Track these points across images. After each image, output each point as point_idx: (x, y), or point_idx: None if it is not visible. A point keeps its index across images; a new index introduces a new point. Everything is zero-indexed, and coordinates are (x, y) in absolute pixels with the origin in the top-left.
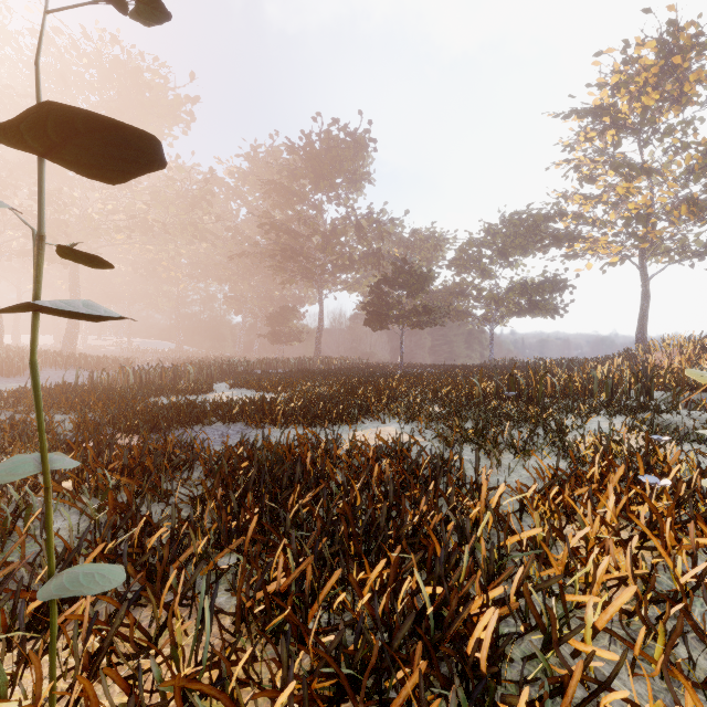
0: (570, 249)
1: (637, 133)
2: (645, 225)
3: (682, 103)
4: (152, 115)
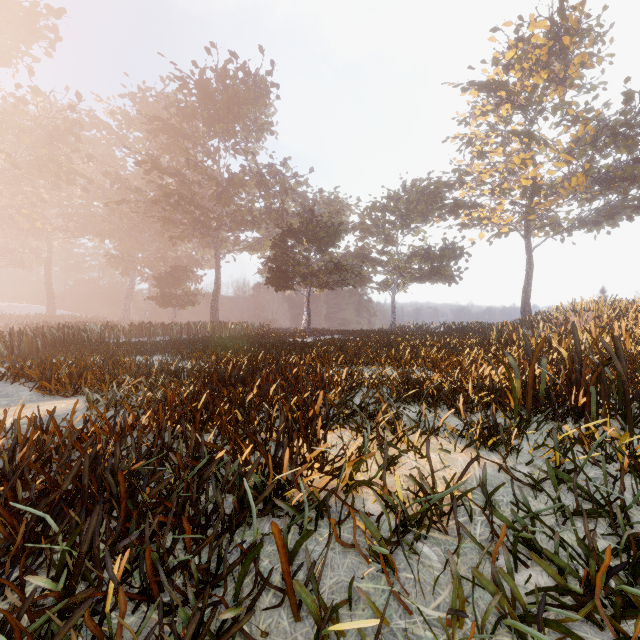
0: (466, 218)
1: (527, 110)
2: (539, 195)
3: (567, 84)
4: None
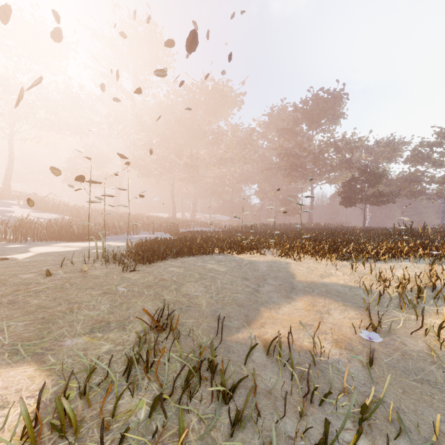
0: None
1: None
2: None
3: None
4: (225, 107)
